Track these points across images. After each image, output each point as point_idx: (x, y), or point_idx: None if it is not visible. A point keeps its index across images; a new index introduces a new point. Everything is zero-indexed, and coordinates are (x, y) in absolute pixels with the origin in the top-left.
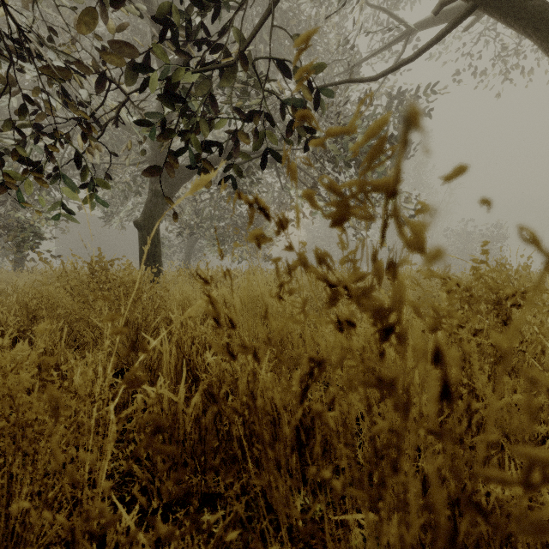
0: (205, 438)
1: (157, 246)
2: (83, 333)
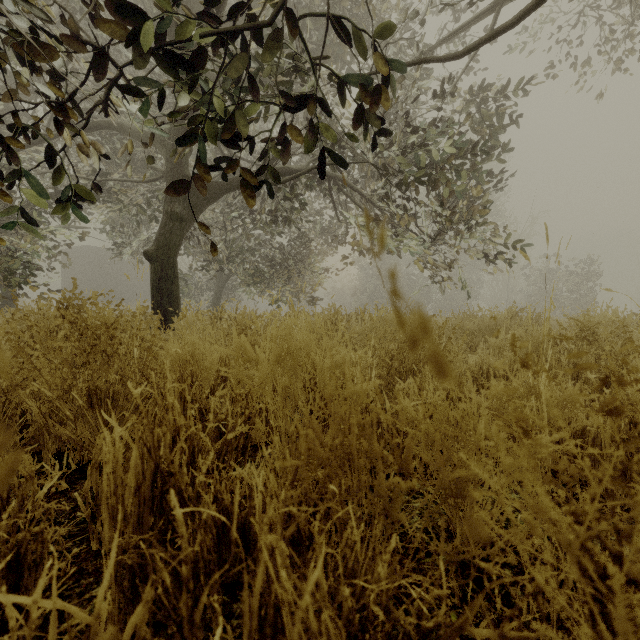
0: None
1: (174, 283)
2: (26, 407)
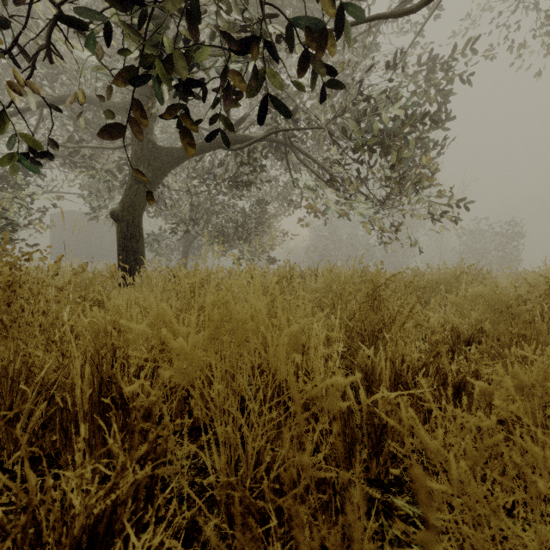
0: None
1: (139, 241)
2: None
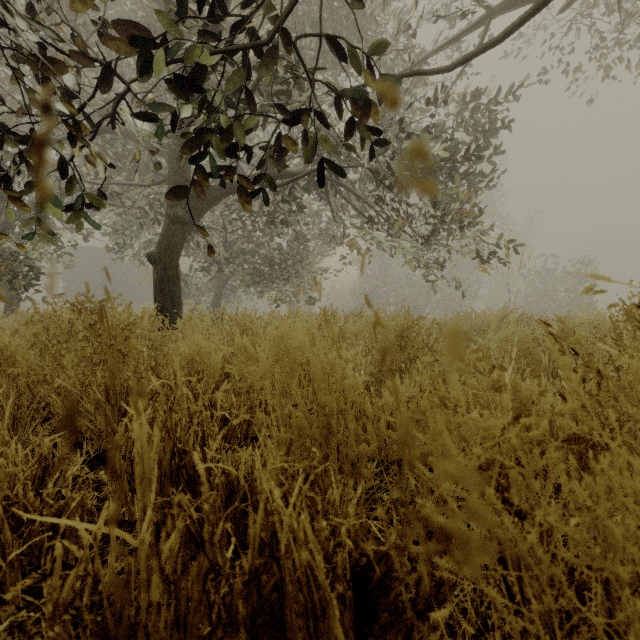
0: (186, 619)
1: (176, 285)
2: (49, 400)
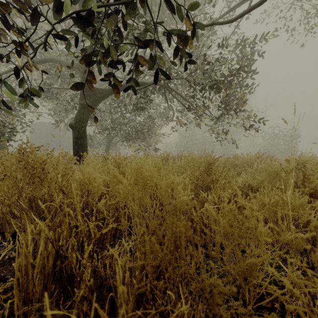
0: None
1: (84, 140)
2: None
